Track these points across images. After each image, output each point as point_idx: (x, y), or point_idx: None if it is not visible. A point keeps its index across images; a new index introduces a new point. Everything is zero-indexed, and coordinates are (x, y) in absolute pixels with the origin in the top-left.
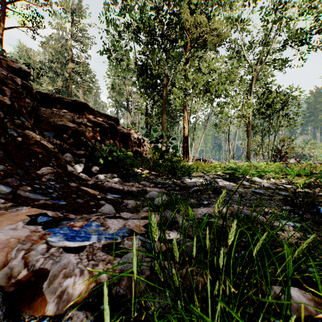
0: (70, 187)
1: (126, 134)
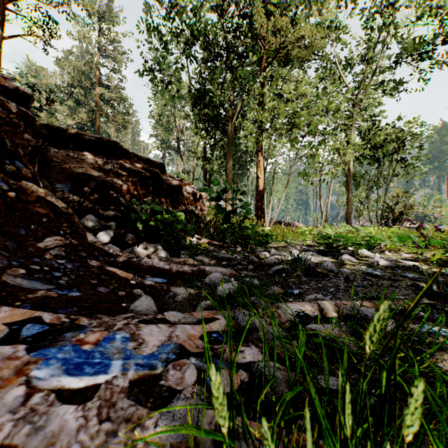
0: (89, 267)
1: (175, 186)
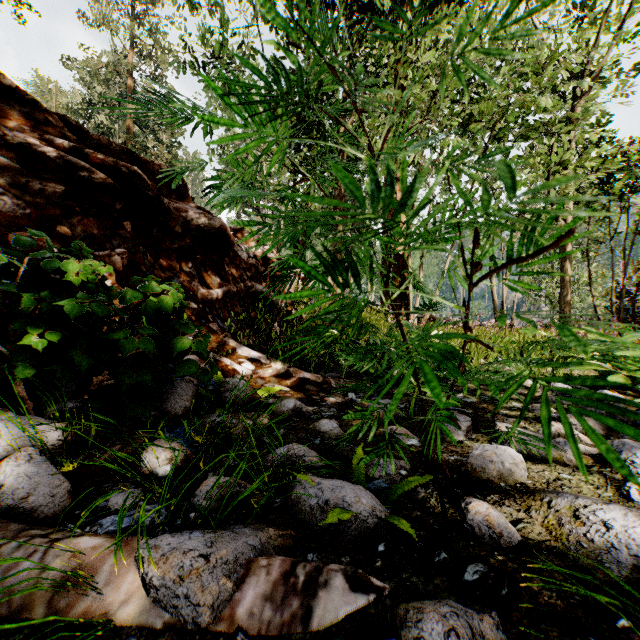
0: None
1: (210, 230)
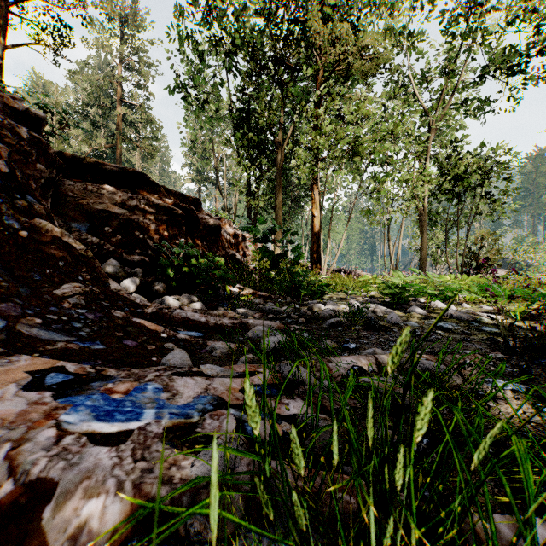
0: (113, 318)
1: (213, 226)
